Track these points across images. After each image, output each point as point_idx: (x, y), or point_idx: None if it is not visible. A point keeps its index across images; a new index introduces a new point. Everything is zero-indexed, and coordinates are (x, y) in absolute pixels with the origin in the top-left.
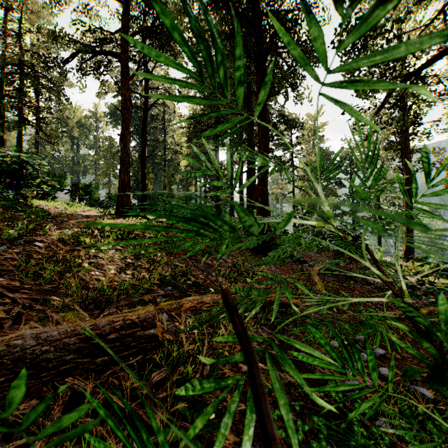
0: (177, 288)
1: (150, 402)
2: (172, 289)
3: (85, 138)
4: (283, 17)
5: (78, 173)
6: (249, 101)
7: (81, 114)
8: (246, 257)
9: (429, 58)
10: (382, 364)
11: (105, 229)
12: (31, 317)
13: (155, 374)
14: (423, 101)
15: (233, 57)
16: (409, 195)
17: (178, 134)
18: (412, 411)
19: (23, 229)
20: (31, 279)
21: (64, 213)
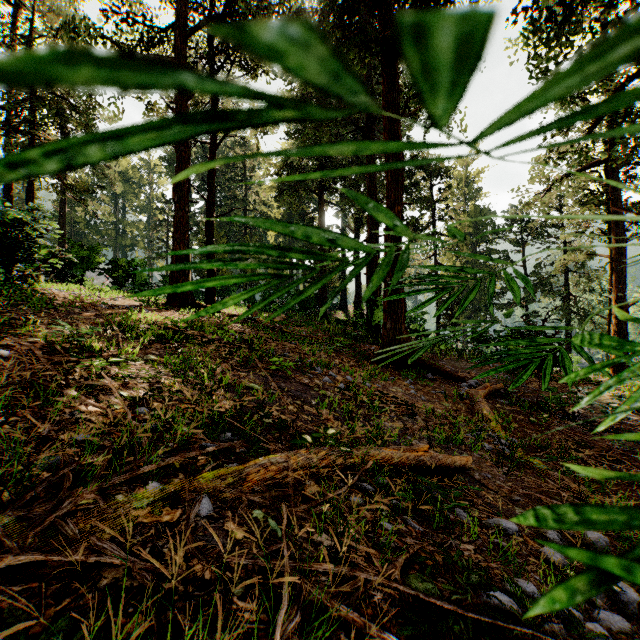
0: (243, 436)
1: None
2: (234, 437)
3: (133, 198)
4: None
5: (124, 247)
6: (370, 132)
7: (128, 163)
8: (368, 372)
9: None
10: None
11: (138, 326)
12: None
13: None
14: None
15: (346, 46)
16: (621, 275)
17: (265, 189)
18: None
19: None
20: None
21: (78, 300)
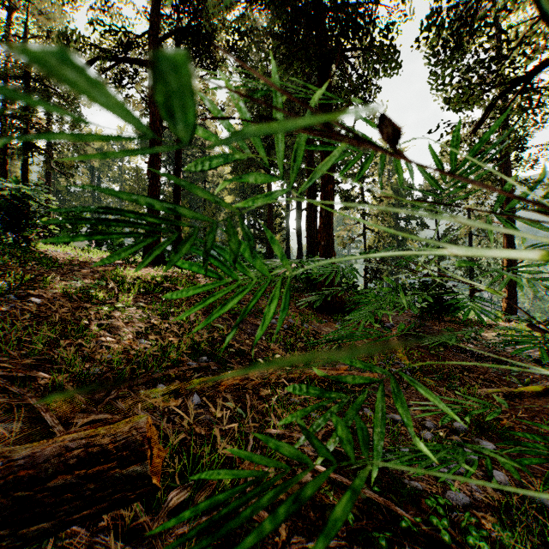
0: (215, 359)
1: (162, 545)
2: (208, 360)
3: (107, 170)
4: (354, 8)
5: None
6: None
7: None
8: (306, 316)
9: (543, 59)
10: (496, 468)
11: (126, 280)
12: (5, 404)
13: (174, 494)
14: (534, 115)
15: (289, 61)
16: (511, 238)
17: None
18: (544, 539)
19: (18, 281)
20: (15, 348)
21: (75, 260)
